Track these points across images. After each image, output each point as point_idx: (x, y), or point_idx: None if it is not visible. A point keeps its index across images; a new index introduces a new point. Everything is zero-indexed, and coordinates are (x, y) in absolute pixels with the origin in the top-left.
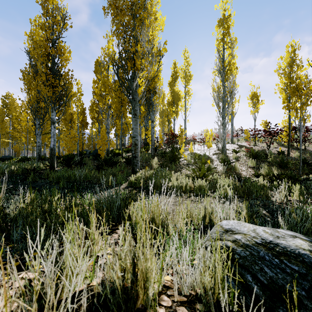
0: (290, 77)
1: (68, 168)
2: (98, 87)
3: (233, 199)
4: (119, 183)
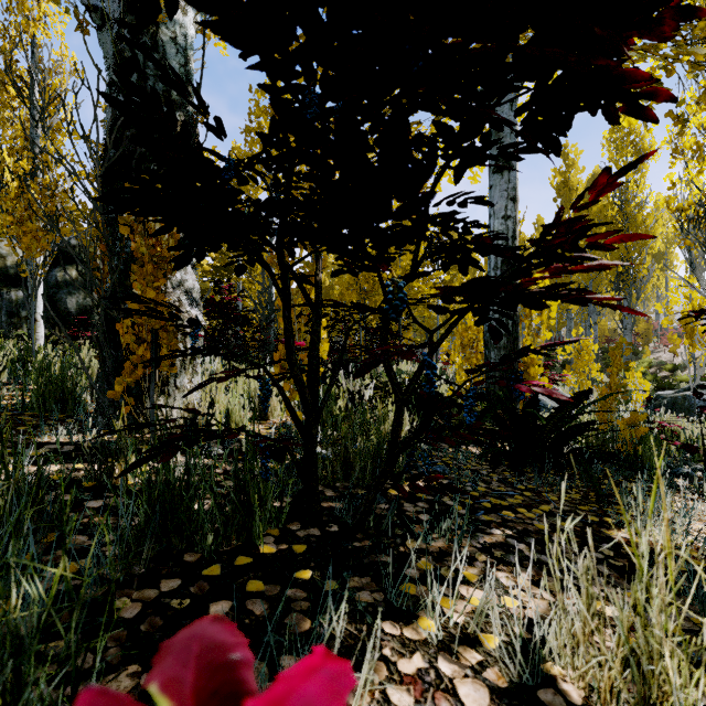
0: None
1: None
2: None
3: None
4: None
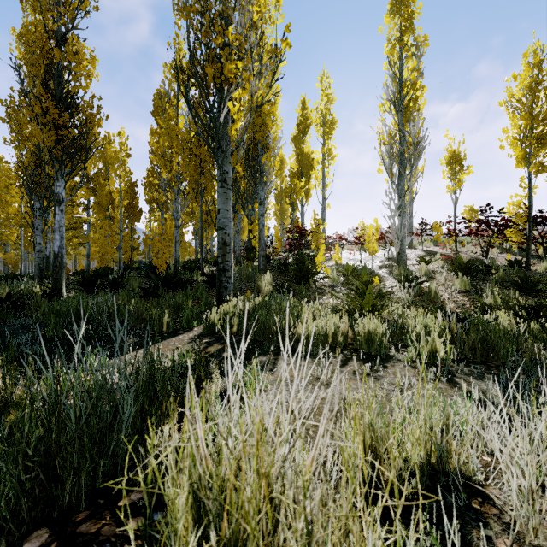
0: (532, 115)
1: (84, 295)
2: (160, 142)
3: (456, 367)
4: (185, 326)
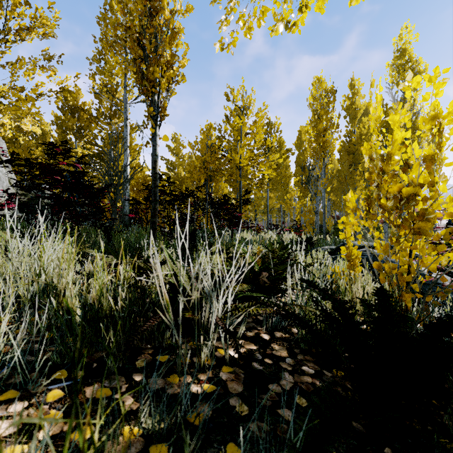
0: None
1: None
2: None
3: None
4: None
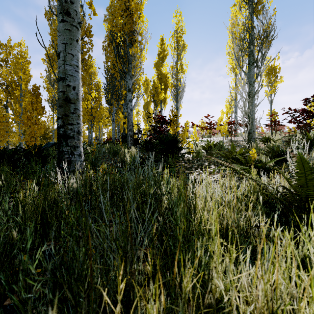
0: None
1: None
2: None
3: None
4: None
